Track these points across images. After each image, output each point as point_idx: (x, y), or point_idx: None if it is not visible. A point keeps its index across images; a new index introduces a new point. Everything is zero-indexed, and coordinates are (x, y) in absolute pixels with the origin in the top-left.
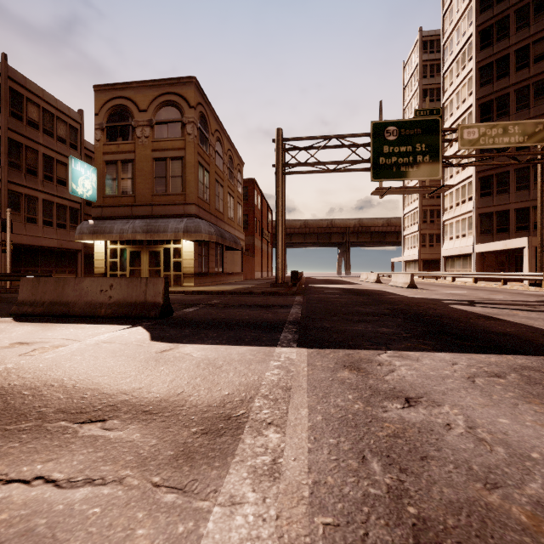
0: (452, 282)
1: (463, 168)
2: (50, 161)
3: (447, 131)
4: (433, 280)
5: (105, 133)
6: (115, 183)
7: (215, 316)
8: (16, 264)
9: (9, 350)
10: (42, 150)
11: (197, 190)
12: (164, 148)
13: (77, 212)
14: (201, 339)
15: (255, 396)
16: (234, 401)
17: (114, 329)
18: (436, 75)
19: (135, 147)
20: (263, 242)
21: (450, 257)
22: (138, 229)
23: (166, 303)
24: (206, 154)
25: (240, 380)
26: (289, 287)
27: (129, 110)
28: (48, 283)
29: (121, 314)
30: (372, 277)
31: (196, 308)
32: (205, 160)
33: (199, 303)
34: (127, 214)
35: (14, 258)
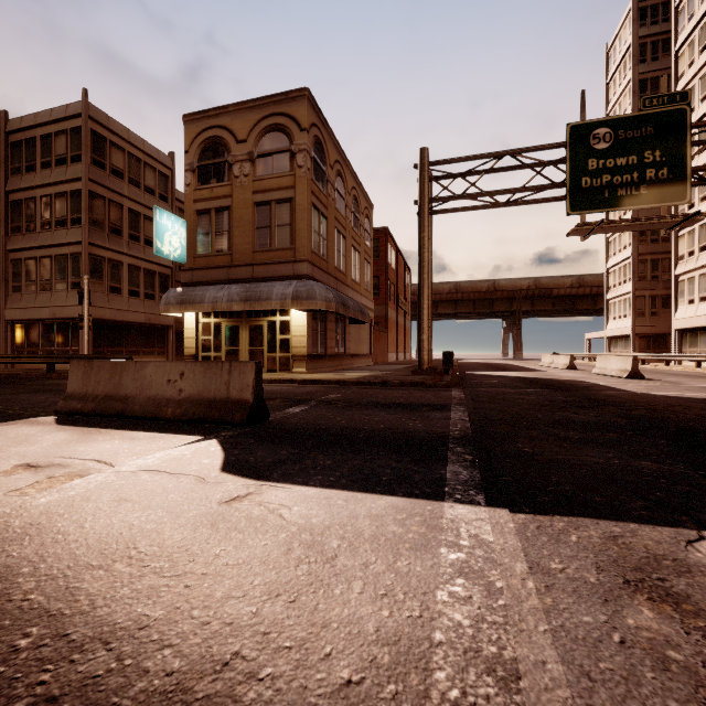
0: (697, 369)
1: None
2: (137, 217)
3: (700, 126)
4: (660, 365)
5: (197, 175)
6: (208, 238)
7: (331, 423)
8: (98, 344)
9: (0, 481)
10: (128, 204)
11: (311, 243)
12: (268, 188)
13: (168, 278)
14: (303, 472)
15: None
16: None
17: (175, 443)
18: (662, 56)
19: (232, 190)
20: (399, 313)
21: (690, 331)
22: (235, 296)
23: (257, 400)
24: (322, 193)
25: (379, 616)
26: (439, 375)
27: (225, 143)
28: (103, 369)
29: (193, 416)
30: (561, 361)
31: (305, 408)
32: (321, 201)
33: (310, 399)
34: (222, 278)
35: (96, 337)
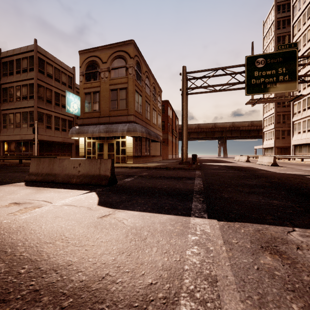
0: (301, 162)
1: (309, 85)
2: (58, 95)
3: (302, 58)
4: (286, 160)
5: (85, 77)
6: (89, 105)
7: (144, 185)
8: (41, 151)
9: (4, 209)
10: (54, 90)
11: (135, 107)
12: (116, 83)
13: (72, 122)
14: (132, 205)
15: (179, 291)
16: (157, 299)
17: (77, 193)
18: (287, 26)
19: (100, 84)
20: (173, 137)
21: (298, 145)
22: (102, 130)
23: (112, 175)
24: (140, 85)
25: (163, 260)
26: (190, 165)
27: (97, 63)
28: (45, 162)
29: (84, 182)
30: (243, 158)
31: (132, 179)
32: (139, 89)
33: (134, 175)
34: (96, 122)
35: (40, 148)
